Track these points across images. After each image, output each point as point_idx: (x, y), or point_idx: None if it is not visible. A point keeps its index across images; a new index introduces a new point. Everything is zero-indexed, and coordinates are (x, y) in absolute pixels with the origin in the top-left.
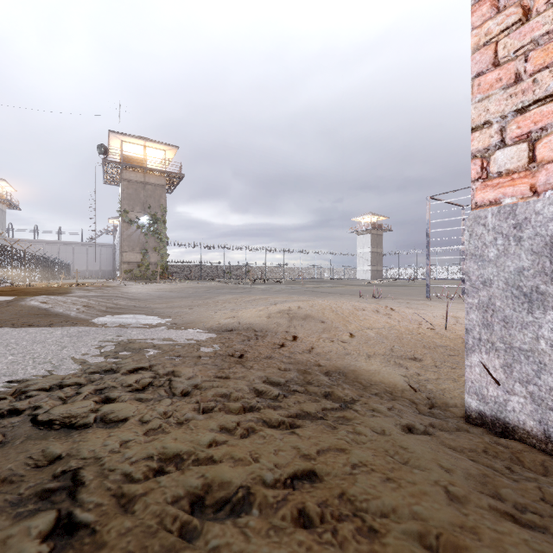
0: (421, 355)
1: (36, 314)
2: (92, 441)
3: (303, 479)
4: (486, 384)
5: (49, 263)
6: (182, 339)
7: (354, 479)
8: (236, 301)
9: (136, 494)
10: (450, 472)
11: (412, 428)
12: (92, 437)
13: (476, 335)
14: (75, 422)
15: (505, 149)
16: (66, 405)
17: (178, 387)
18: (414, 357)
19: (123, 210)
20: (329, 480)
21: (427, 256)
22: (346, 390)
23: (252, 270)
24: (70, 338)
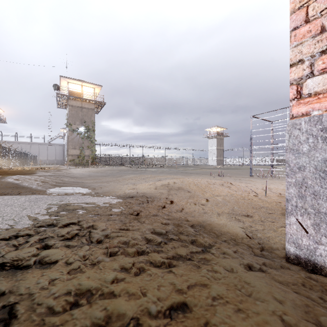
0: (251, 213)
1: (10, 187)
2: (29, 279)
3: (178, 309)
4: (301, 237)
5: (24, 155)
6: (101, 203)
7: (215, 310)
8: (136, 178)
9: (53, 326)
10: (282, 303)
11: (251, 266)
12: (29, 276)
13: (294, 203)
14: (21, 264)
15: (314, 77)
16: (16, 251)
17: (94, 237)
18: (247, 214)
19: (68, 123)
20: (196, 311)
21: (250, 151)
22: (205, 238)
23: (146, 159)
24: (29, 202)
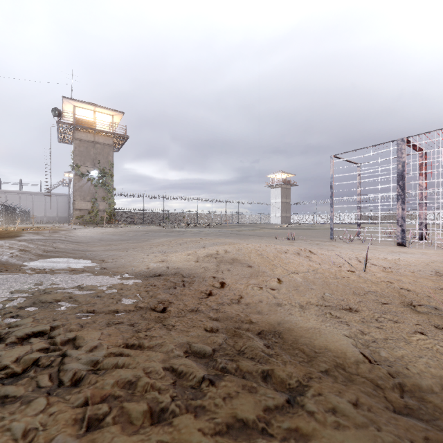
0: (355, 305)
1: None
2: None
3: None
4: None
5: (10, 210)
6: (105, 287)
7: None
8: (169, 243)
9: None
10: None
11: None
12: None
13: None
14: None
15: None
16: None
17: (69, 370)
18: (349, 307)
19: (75, 165)
20: None
21: (331, 204)
22: (289, 366)
23: (187, 216)
24: None
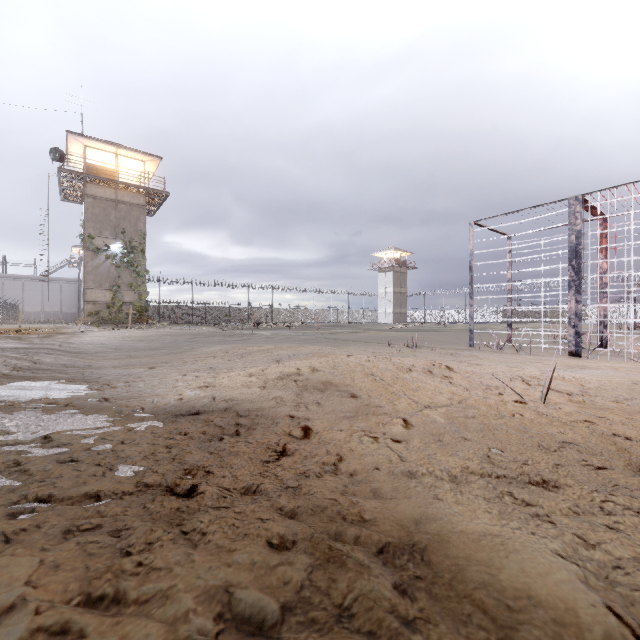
0: (552, 474)
1: None
2: None
3: None
4: None
5: None
6: (95, 438)
7: None
8: (224, 354)
9: None
10: None
11: None
12: None
13: None
14: None
15: None
16: None
17: None
18: (542, 480)
19: (86, 235)
20: None
21: (470, 294)
22: None
23: (257, 312)
24: None
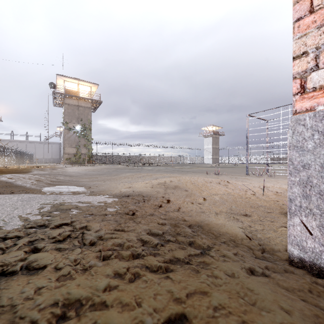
0: (250, 213)
1: (3, 185)
2: (13, 288)
3: (176, 322)
4: (306, 239)
5: (20, 154)
6: (96, 202)
7: (217, 323)
8: (132, 177)
9: None
10: (290, 313)
11: (253, 270)
12: (14, 285)
13: (297, 203)
14: (6, 270)
15: (319, 70)
16: (2, 255)
17: (87, 239)
18: (245, 214)
19: (65, 122)
20: (197, 323)
21: (246, 149)
22: (204, 239)
23: (143, 158)
24: (22, 202)
